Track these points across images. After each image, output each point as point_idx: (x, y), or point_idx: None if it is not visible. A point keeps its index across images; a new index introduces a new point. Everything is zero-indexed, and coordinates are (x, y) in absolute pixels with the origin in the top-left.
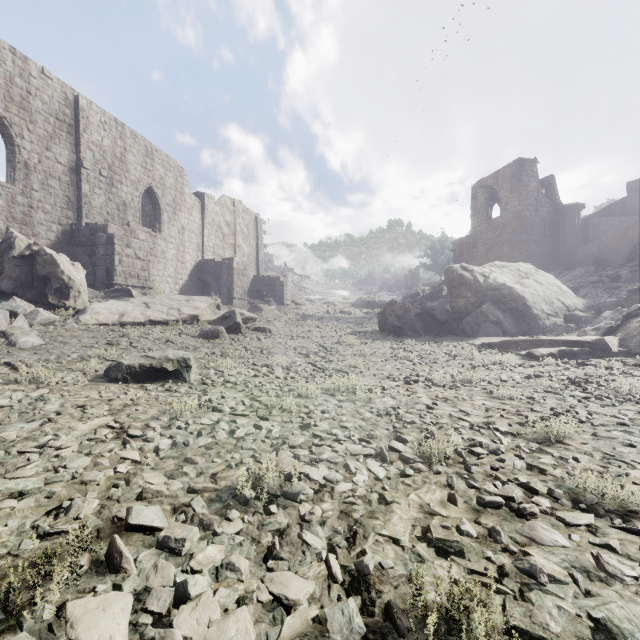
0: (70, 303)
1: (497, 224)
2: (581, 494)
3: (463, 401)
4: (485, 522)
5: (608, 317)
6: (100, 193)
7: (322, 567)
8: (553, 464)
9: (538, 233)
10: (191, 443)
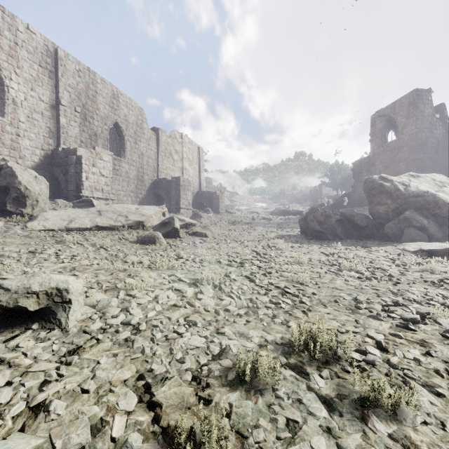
0: (27, 211)
1: (394, 145)
2: None
3: None
4: None
5: None
6: (75, 125)
7: None
8: None
9: (432, 151)
10: None
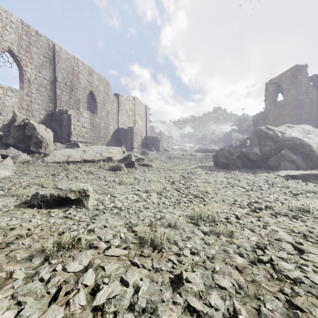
0: (42, 150)
1: (281, 104)
2: None
3: None
4: None
5: None
6: (66, 94)
7: None
8: None
9: (308, 108)
10: None
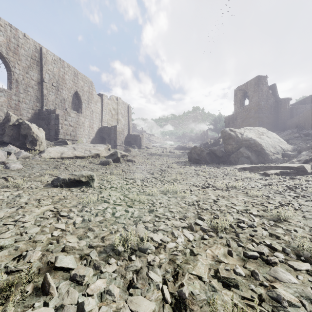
0: (37, 148)
1: (247, 108)
2: (301, 251)
3: (232, 198)
4: (249, 267)
5: (305, 154)
6: (52, 94)
7: (159, 293)
8: (283, 233)
9: (268, 112)
10: (92, 220)
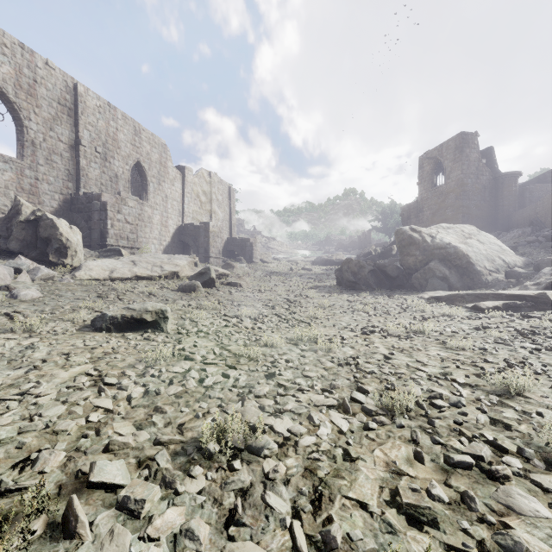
0: (68, 261)
1: (441, 191)
2: None
3: (418, 351)
4: (456, 485)
5: (548, 273)
6: (95, 167)
7: (286, 536)
8: (517, 419)
9: (479, 198)
10: (162, 392)
